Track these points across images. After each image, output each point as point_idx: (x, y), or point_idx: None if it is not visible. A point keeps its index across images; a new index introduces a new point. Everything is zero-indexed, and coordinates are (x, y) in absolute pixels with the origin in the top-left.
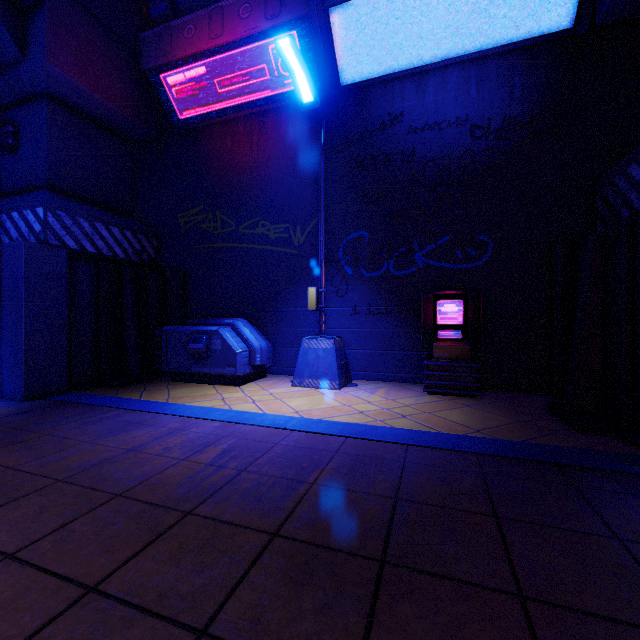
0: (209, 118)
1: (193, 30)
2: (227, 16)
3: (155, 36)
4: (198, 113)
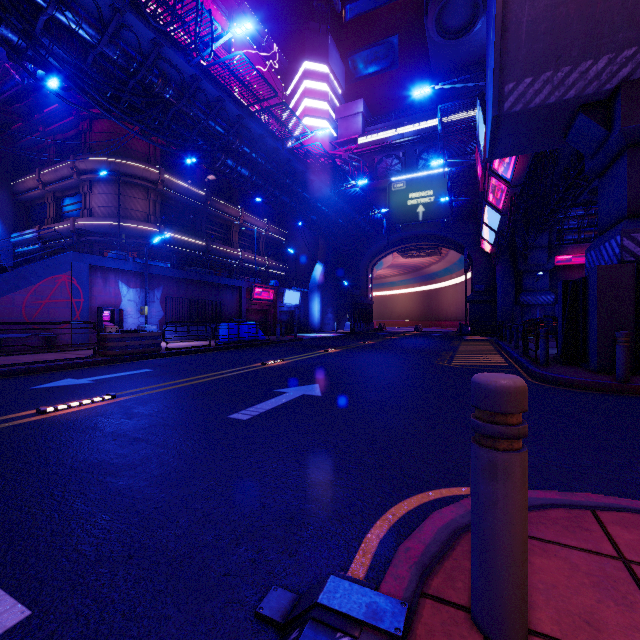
0: (564, 265)
1: (571, 249)
2: (583, 248)
3: (556, 248)
4: (561, 264)
